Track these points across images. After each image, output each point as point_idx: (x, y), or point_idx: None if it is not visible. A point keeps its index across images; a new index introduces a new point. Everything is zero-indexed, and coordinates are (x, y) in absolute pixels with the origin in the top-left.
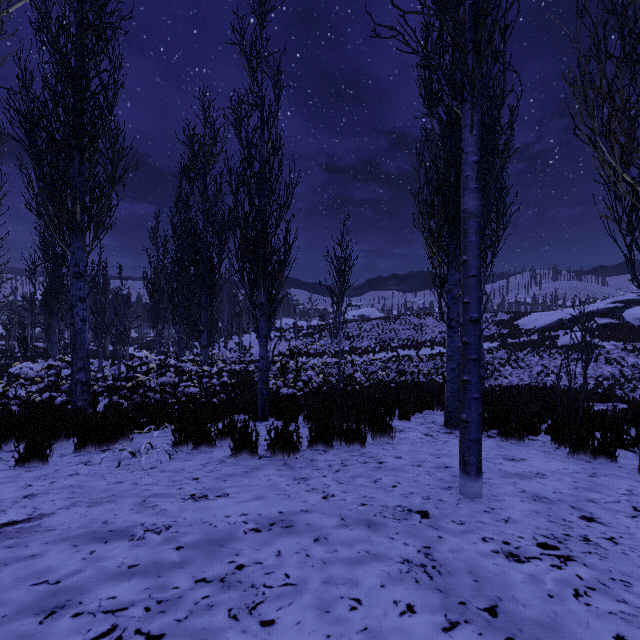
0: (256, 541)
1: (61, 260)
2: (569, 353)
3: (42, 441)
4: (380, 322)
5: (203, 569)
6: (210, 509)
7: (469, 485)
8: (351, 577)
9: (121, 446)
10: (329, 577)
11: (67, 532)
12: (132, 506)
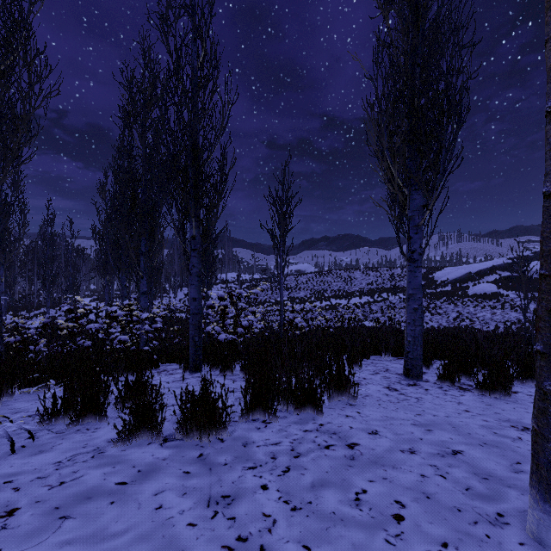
0: None
1: None
2: (479, 301)
3: None
4: (314, 275)
5: None
6: None
7: None
8: None
9: None
10: None
11: None
12: None
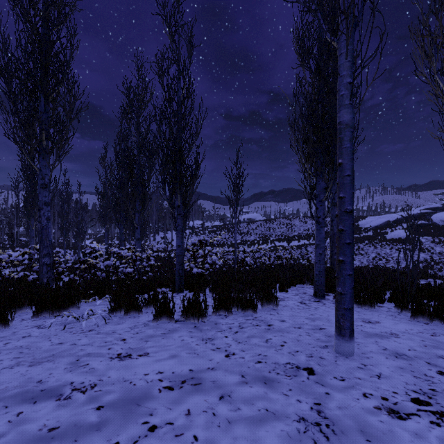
0: (169, 399)
1: (32, 175)
2: (394, 244)
3: (4, 309)
4: (262, 223)
5: (118, 431)
6: (132, 367)
7: (344, 345)
8: (254, 438)
9: (68, 313)
10: (234, 439)
11: (3, 392)
12: (67, 365)
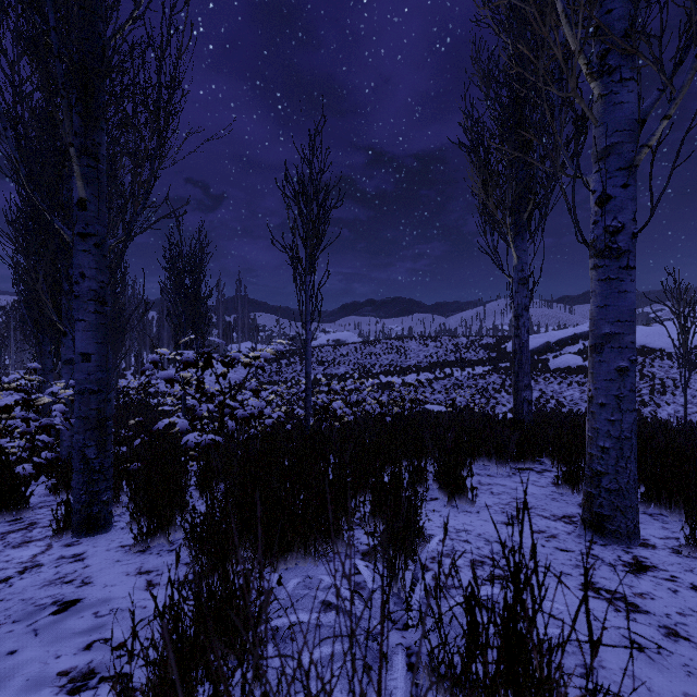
0: None
1: None
2: (563, 377)
3: None
4: (358, 346)
5: None
6: None
7: None
8: None
9: None
10: None
11: None
12: None
